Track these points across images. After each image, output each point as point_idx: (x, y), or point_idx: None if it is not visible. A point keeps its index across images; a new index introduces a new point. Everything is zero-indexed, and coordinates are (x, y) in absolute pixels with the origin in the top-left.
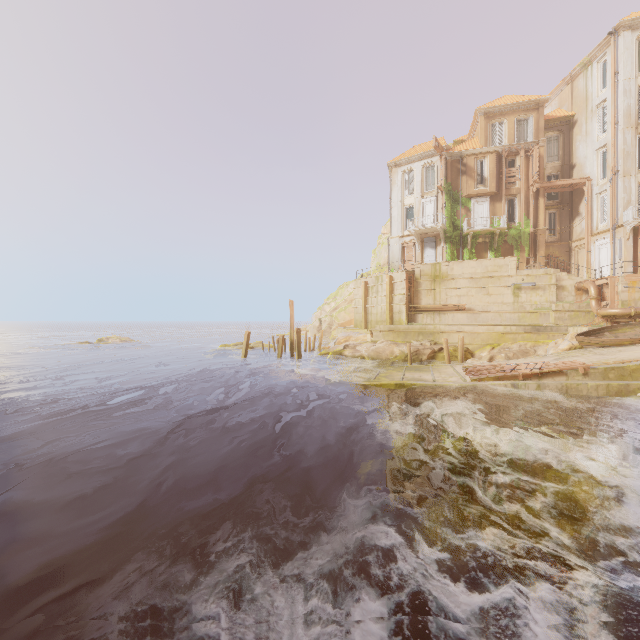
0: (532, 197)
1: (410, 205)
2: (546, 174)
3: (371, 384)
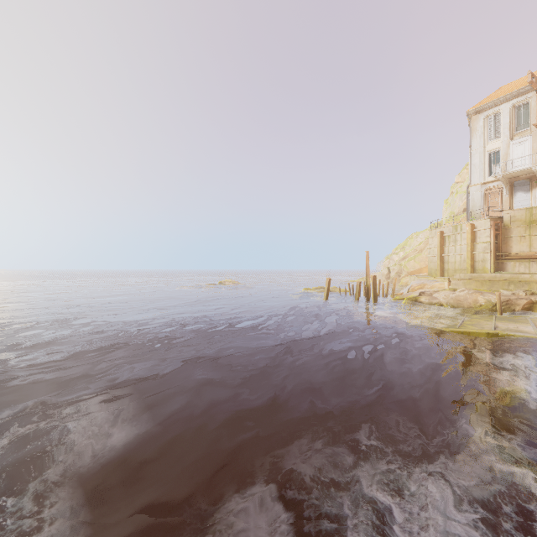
0: None
1: (495, 150)
2: None
3: (457, 331)
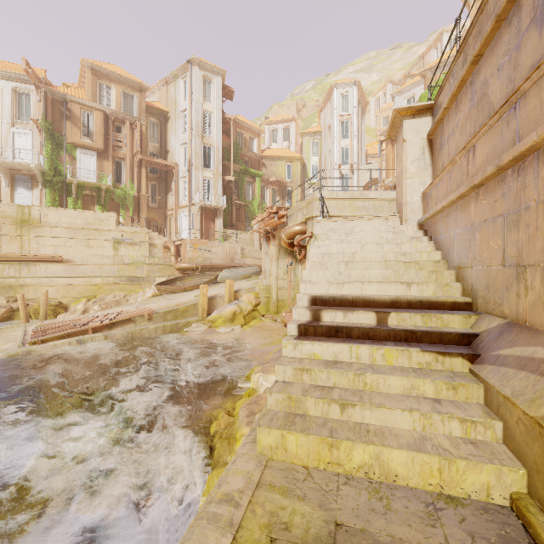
0: (136, 165)
1: None
2: (149, 151)
3: None
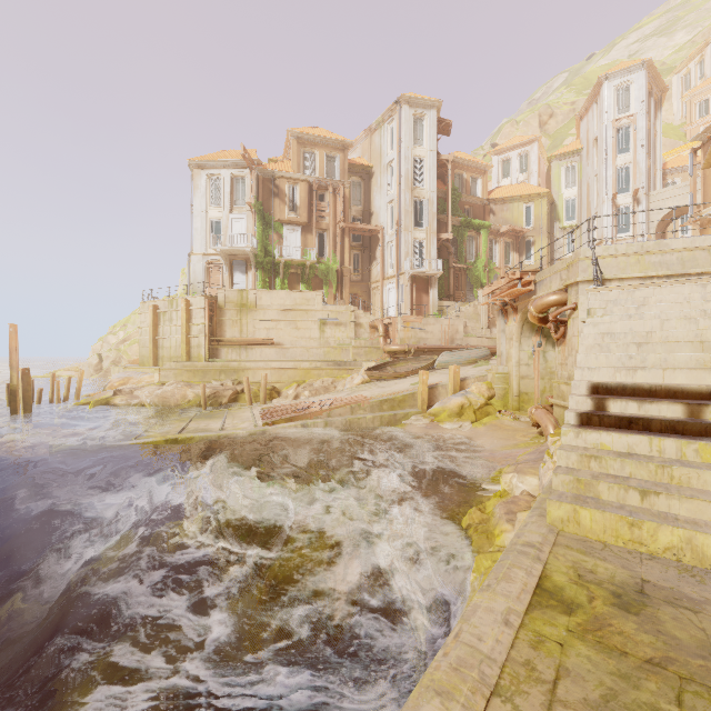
0: (339, 235)
1: (217, 218)
2: (352, 216)
3: (129, 444)
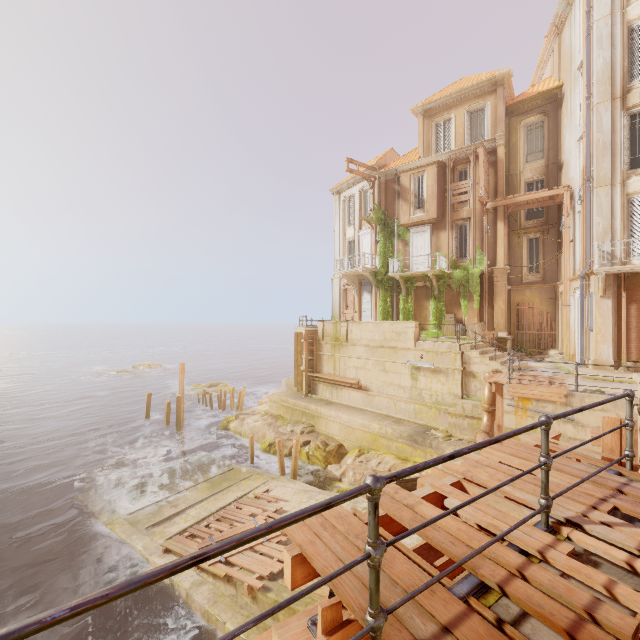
0: (486, 221)
1: (351, 238)
2: (524, 181)
3: (92, 514)
